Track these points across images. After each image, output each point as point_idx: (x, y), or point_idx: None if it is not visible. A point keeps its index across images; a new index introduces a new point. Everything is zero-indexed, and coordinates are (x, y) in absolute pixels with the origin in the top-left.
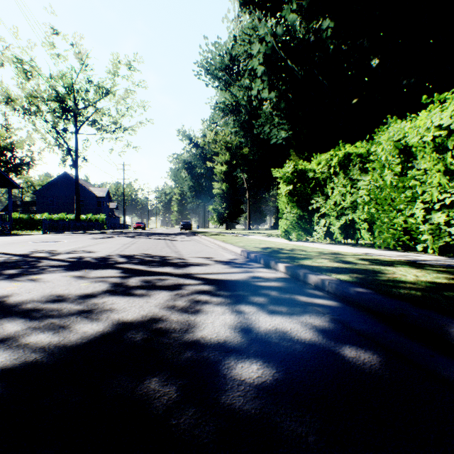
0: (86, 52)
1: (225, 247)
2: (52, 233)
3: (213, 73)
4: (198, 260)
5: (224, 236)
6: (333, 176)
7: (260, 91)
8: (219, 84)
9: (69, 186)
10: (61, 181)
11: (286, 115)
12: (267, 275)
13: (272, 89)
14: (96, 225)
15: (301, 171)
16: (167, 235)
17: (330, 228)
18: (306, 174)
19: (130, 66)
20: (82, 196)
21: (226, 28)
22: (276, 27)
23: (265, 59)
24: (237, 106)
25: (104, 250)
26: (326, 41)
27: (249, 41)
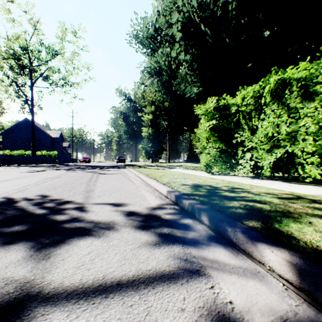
0: (39, 20)
1: (149, 182)
2: (5, 166)
3: (141, 42)
4: (103, 213)
5: (149, 169)
6: (264, 107)
7: (178, 57)
8: (146, 51)
9: (29, 129)
10: (23, 125)
11: (198, 75)
12: (256, 302)
13: (187, 54)
14: (49, 160)
15: (223, 106)
16: (102, 167)
17: (261, 162)
18: (228, 109)
19: (76, 34)
20: (40, 137)
21: (151, 4)
22: (191, 2)
23: (182, 28)
24: (160, 70)
25: (1, 189)
26: (231, 12)
27: (169, 14)
